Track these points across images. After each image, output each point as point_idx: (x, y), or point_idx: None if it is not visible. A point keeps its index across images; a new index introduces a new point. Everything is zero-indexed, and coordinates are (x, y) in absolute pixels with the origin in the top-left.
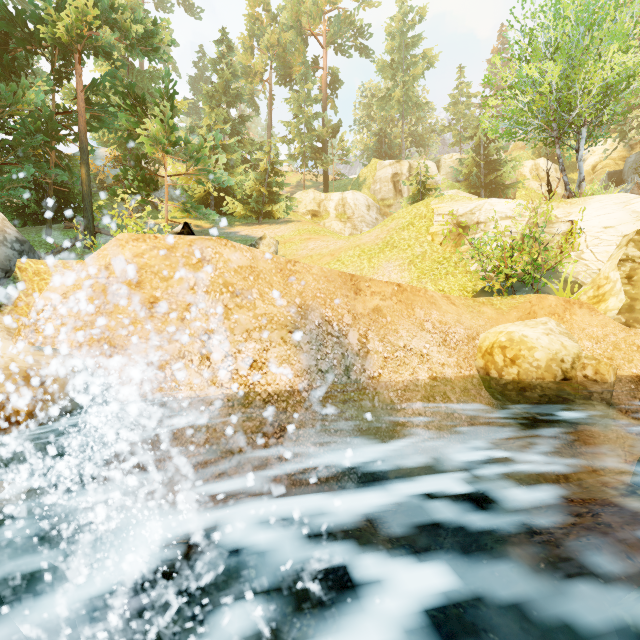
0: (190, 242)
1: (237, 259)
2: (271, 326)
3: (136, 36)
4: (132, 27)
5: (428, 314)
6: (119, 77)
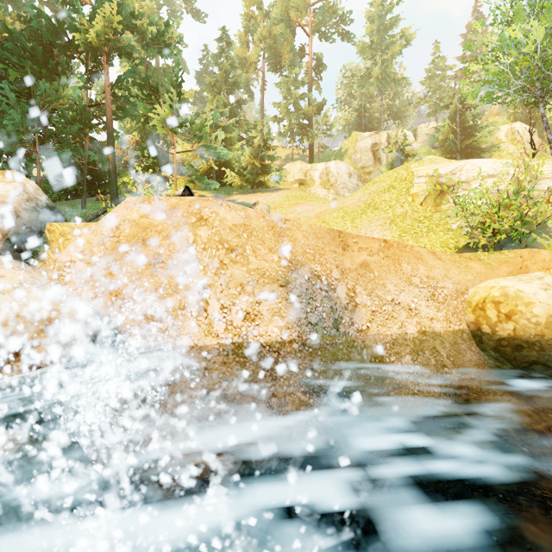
0: (189, 203)
1: (232, 218)
2: (263, 280)
3: (151, 36)
4: (148, 29)
5: (415, 269)
6: (137, 71)
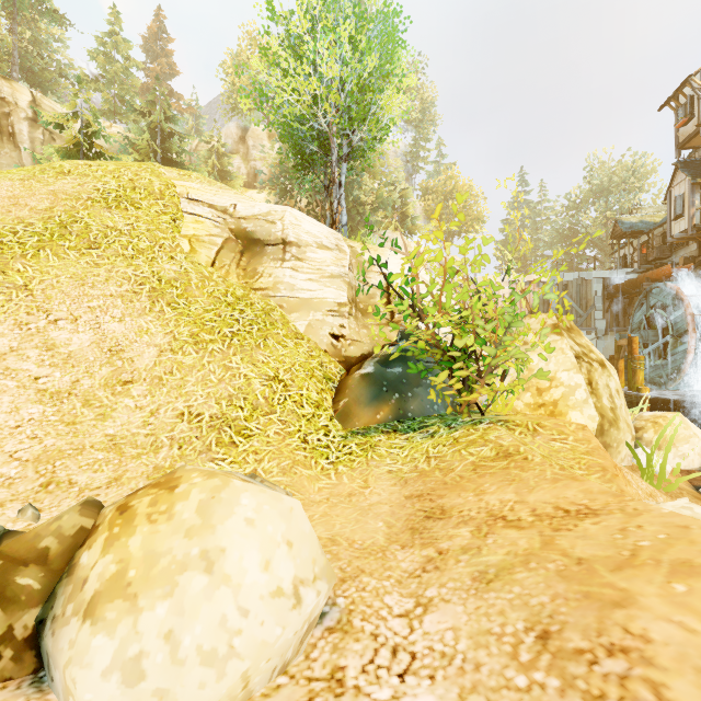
0: None
1: None
2: None
3: None
4: None
5: None
6: None
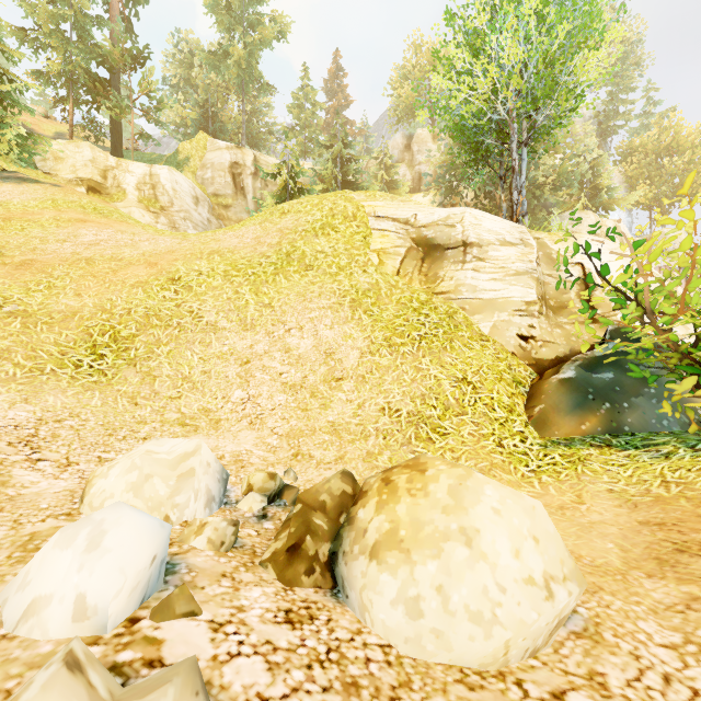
0: None
1: None
2: None
3: None
4: None
5: None
6: None
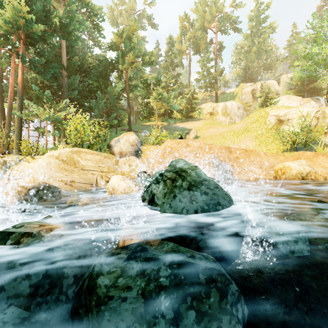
0: (184, 141)
1: (196, 144)
2: (205, 162)
3: (146, 60)
4: (145, 57)
5: (255, 159)
6: (142, 78)
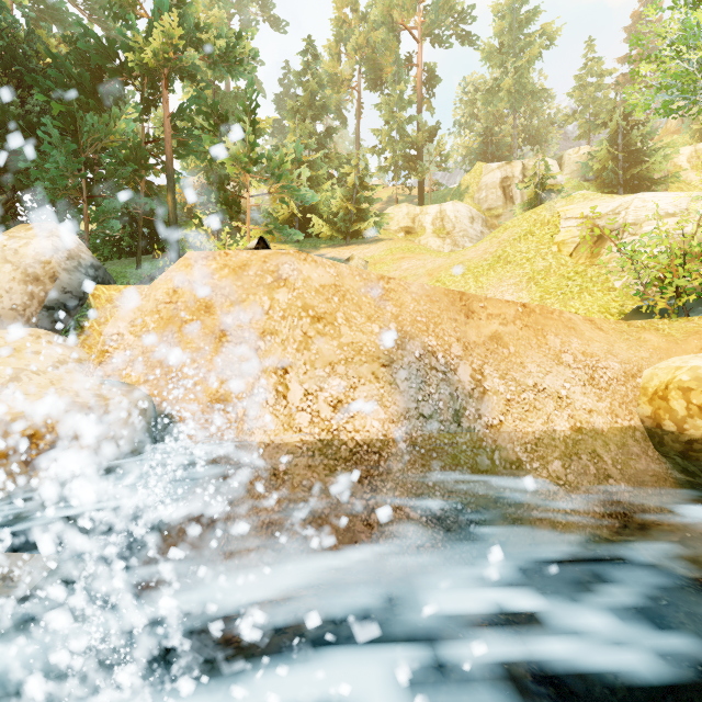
0: (264, 258)
1: (319, 276)
2: (359, 358)
3: (219, 52)
4: (215, 43)
5: (566, 343)
6: (202, 96)
